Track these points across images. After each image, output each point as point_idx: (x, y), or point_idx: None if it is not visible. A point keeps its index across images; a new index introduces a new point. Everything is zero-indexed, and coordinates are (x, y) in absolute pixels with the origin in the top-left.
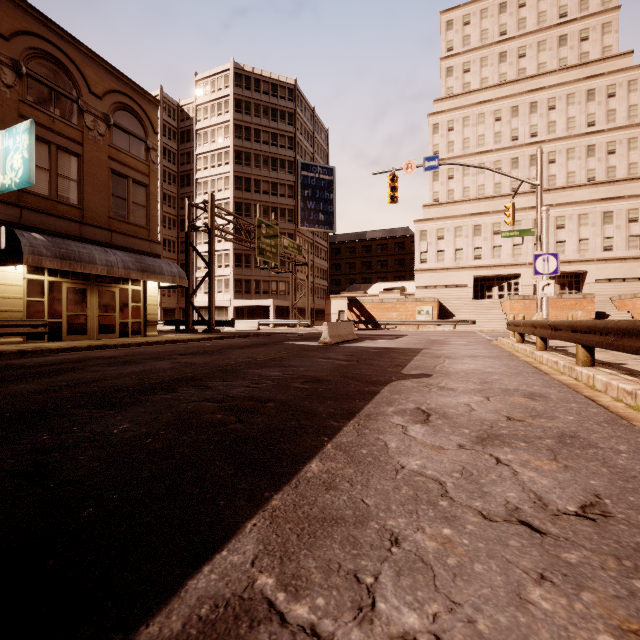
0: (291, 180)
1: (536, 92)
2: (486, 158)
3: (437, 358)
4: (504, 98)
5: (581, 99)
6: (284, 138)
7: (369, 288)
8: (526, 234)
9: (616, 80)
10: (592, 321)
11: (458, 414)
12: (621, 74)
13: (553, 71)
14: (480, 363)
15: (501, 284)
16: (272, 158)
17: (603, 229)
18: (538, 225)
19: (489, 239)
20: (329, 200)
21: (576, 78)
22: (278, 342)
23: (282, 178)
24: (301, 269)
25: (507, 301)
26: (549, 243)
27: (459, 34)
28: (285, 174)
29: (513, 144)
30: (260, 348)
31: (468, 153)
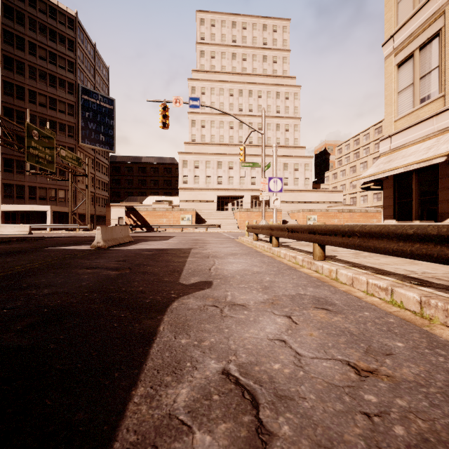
0: (71, 100)
1: (252, 84)
2: (225, 118)
3: (207, 258)
4: (235, 82)
5: (274, 96)
6: (64, 60)
7: (144, 200)
8: (256, 166)
9: (289, 90)
10: (332, 225)
11: (291, 378)
12: (291, 88)
13: (260, 75)
14: (243, 261)
15: (233, 201)
16: (50, 75)
17: (284, 173)
18: (263, 161)
19: (227, 171)
20: (109, 125)
21: (271, 83)
22: (42, 248)
23: (62, 96)
24: (82, 180)
25: (238, 212)
26: (259, 178)
27: (208, 30)
28: (65, 93)
29: (240, 113)
30: (8, 257)
31: (214, 112)
